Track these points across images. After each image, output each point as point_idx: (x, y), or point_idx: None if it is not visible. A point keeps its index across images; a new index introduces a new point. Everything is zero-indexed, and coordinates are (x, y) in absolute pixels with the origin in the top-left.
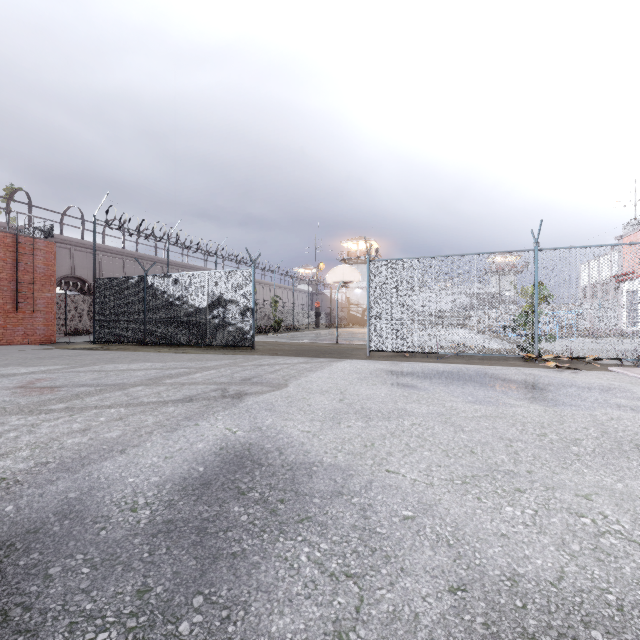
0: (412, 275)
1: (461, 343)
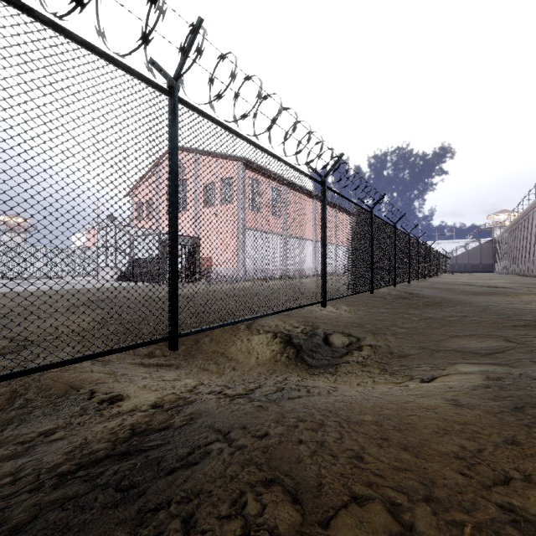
0: (4, 250)
1: (25, 274)
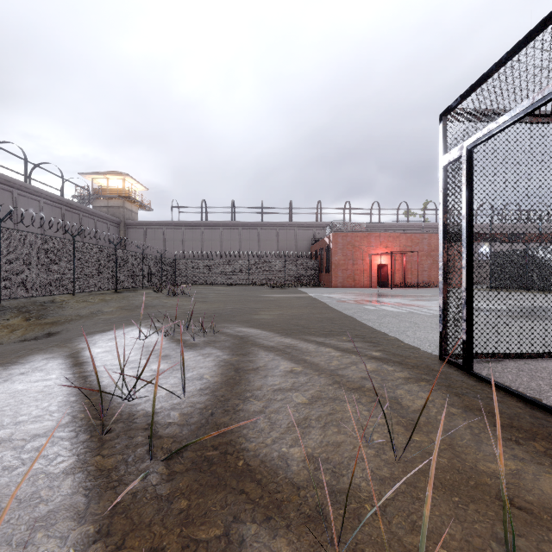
0: None
1: None
